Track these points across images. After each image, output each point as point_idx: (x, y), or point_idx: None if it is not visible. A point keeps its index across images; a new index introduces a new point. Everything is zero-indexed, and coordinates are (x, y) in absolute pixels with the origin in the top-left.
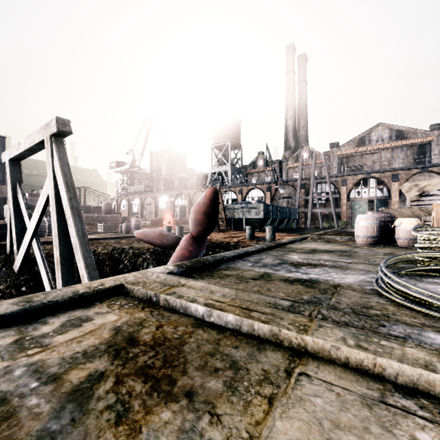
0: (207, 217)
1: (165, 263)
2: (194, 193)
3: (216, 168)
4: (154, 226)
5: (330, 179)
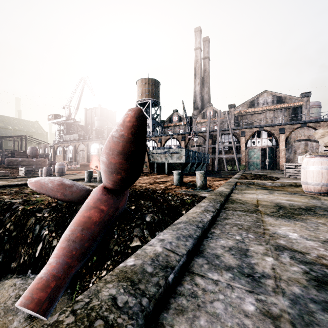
0: (126, 160)
1: (68, 225)
2: None
3: None
4: (83, 169)
5: (232, 131)
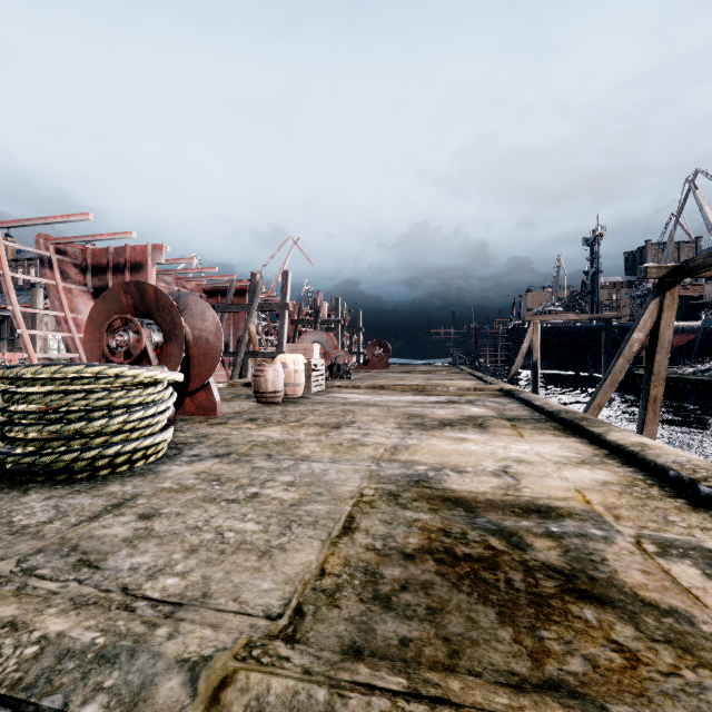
0: None
1: None
2: None
3: None
4: None
5: None
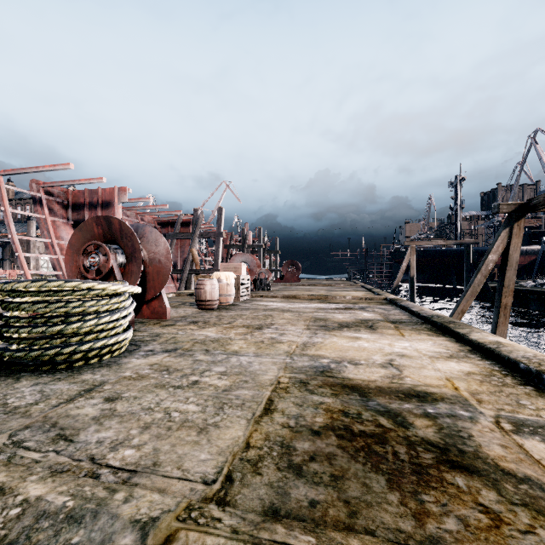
0: None
1: None
2: None
3: None
4: None
5: None
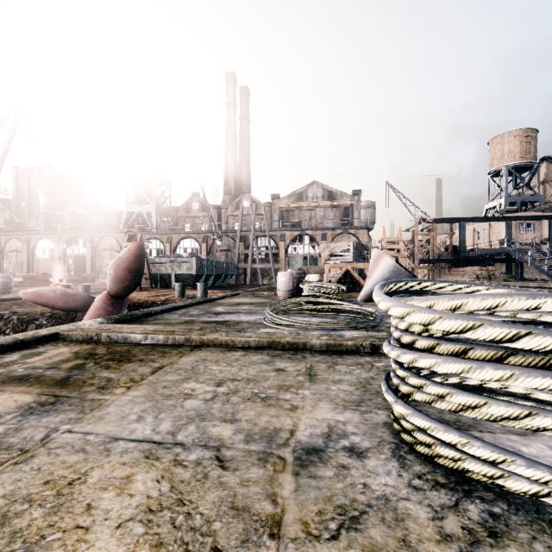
0: (130, 273)
1: None
2: (99, 238)
3: (134, 207)
4: (31, 285)
5: (270, 233)
